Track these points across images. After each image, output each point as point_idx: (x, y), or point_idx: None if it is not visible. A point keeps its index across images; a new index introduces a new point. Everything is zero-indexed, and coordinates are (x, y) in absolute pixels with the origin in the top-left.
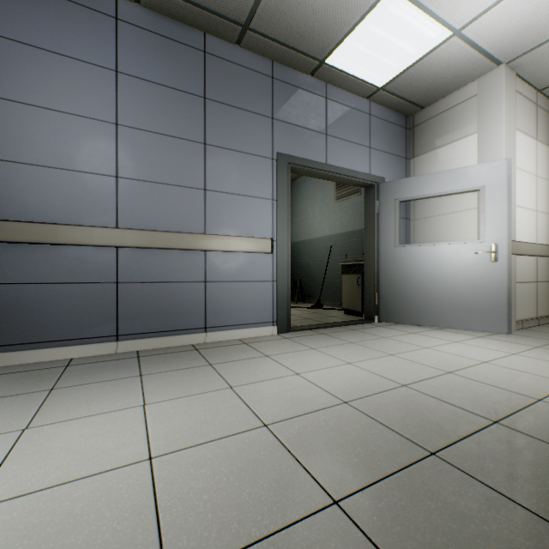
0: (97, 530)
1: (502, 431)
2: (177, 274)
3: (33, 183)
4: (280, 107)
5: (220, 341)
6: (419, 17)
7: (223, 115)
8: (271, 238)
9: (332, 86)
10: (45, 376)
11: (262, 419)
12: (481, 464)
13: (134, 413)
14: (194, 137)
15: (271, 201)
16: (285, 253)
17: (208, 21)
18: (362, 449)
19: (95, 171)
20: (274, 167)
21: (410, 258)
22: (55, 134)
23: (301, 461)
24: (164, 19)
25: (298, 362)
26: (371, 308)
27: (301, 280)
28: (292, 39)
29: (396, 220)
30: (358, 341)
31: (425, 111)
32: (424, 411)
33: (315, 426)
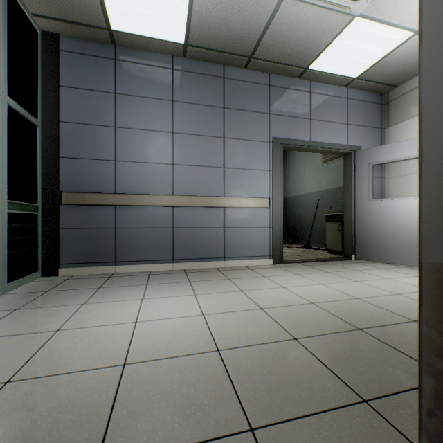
0: (187, 333)
1: (415, 325)
2: (207, 223)
3: (131, 172)
4: (275, 105)
5: (234, 267)
6: (381, 29)
7: (235, 117)
8: (268, 197)
9: (315, 82)
10: (140, 278)
11: (259, 306)
12: (389, 336)
13: (190, 297)
14: (217, 134)
15: (268, 171)
16: (278, 207)
17: (226, 59)
18: (316, 323)
19: (161, 162)
20: (270, 148)
21: (381, 210)
22: (142, 143)
23: (280, 324)
24: (199, 62)
25: (285, 281)
26: (349, 249)
27: (294, 227)
28: (283, 59)
29: (370, 179)
30: (332, 272)
31: (398, 88)
32: (364, 311)
33: (290, 311)
